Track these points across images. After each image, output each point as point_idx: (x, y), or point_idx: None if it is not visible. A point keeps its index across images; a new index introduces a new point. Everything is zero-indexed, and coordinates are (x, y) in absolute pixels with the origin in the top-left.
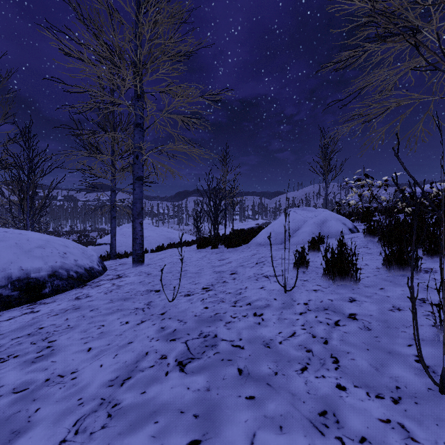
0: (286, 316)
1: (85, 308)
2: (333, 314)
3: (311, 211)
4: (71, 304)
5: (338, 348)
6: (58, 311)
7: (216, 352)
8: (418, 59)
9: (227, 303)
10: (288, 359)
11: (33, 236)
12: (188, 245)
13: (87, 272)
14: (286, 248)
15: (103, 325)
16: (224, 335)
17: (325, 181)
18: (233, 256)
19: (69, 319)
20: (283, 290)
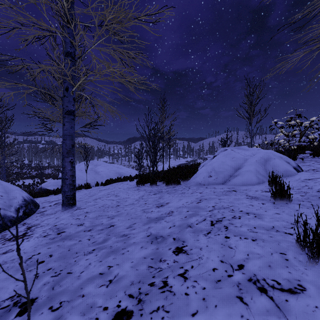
0: None
1: None
2: None
3: (246, 150)
4: None
5: None
6: None
7: None
8: None
9: None
10: None
11: None
12: (131, 179)
13: None
14: (233, 190)
15: None
16: None
17: (251, 124)
18: (174, 200)
19: None
20: None
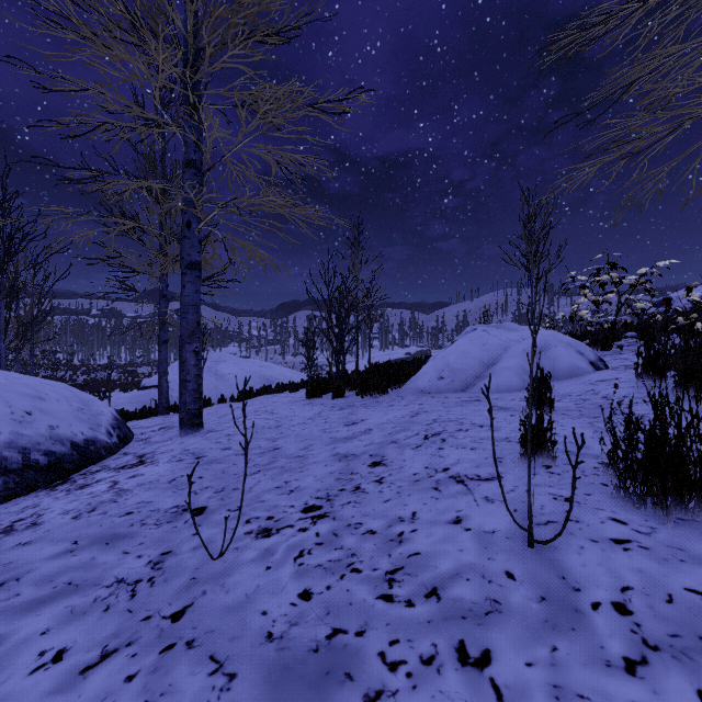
0: (579, 680)
1: None
2: None
3: (513, 330)
4: None
5: None
6: None
7: None
8: None
9: (365, 579)
10: None
11: None
12: (294, 389)
13: (78, 450)
14: (475, 400)
15: None
16: None
17: (531, 278)
18: (374, 415)
19: None
20: (522, 538)
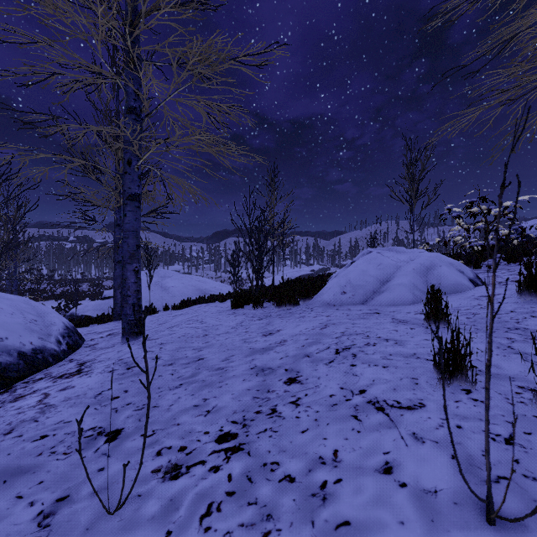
0: None
1: None
2: None
3: (402, 252)
4: None
5: None
6: None
7: None
8: None
9: None
10: None
11: None
12: (222, 299)
13: (25, 359)
14: (375, 313)
15: None
16: None
17: (412, 211)
18: (288, 326)
19: None
20: (474, 505)
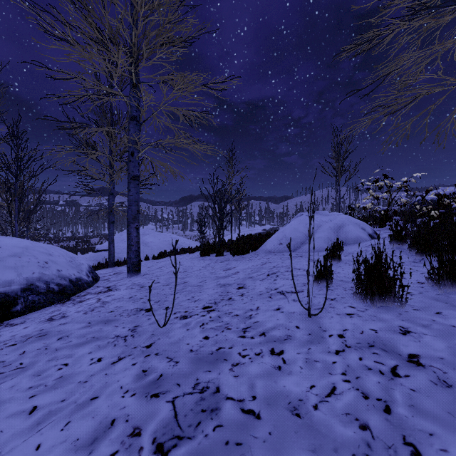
0: (316, 356)
1: (52, 335)
2: (384, 355)
3: (325, 215)
4: (39, 329)
5: (411, 424)
6: (19, 338)
7: (217, 424)
8: (452, 40)
9: (233, 331)
10: (334, 445)
11: (8, 242)
12: (192, 251)
13: (73, 284)
14: (299, 256)
15: (66, 364)
16: (229, 388)
17: (338, 183)
18: (241, 265)
19: (26, 353)
20: (306, 314)
